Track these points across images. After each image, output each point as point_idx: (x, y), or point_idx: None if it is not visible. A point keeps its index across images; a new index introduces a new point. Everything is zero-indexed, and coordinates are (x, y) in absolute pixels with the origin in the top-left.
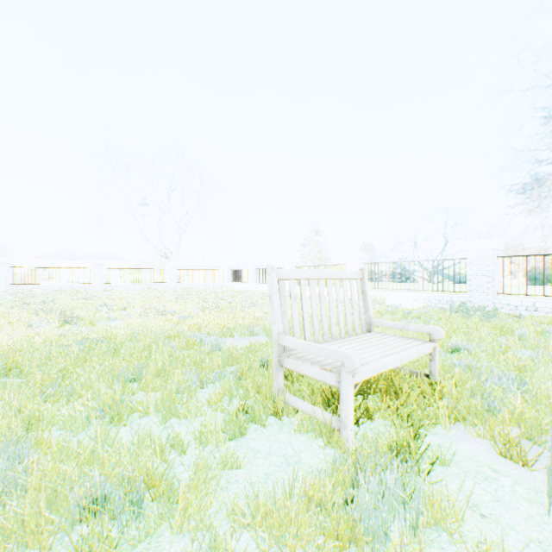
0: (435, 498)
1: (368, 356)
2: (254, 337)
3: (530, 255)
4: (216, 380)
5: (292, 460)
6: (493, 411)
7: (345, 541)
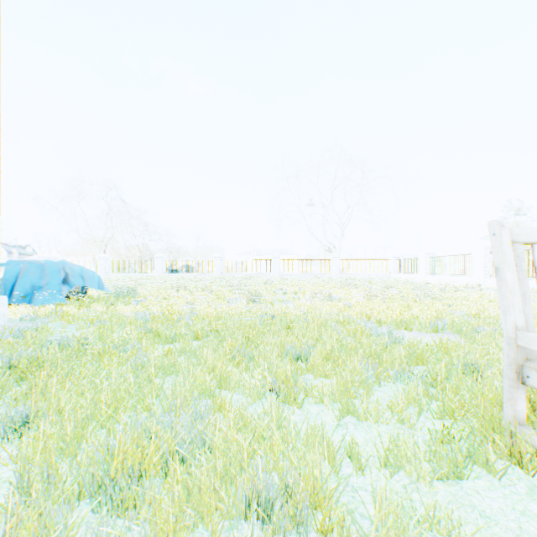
0: None
1: None
2: (439, 334)
3: None
4: (395, 380)
5: None
6: None
7: None
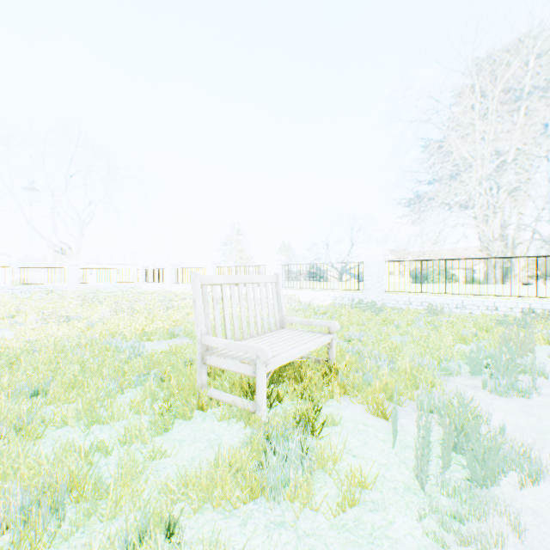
0: (322, 448)
1: (280, 349)
2: (176, 340)
3: (407, 260)
4: (137, 384)
5: (215, 443)
6: (370, 384)
7: (257, 491)
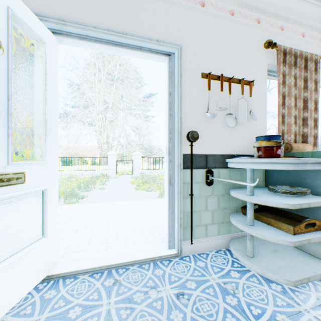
0: None
1: None
2: None
3: (61, 157)
4: None
5: None
6: None
7: None
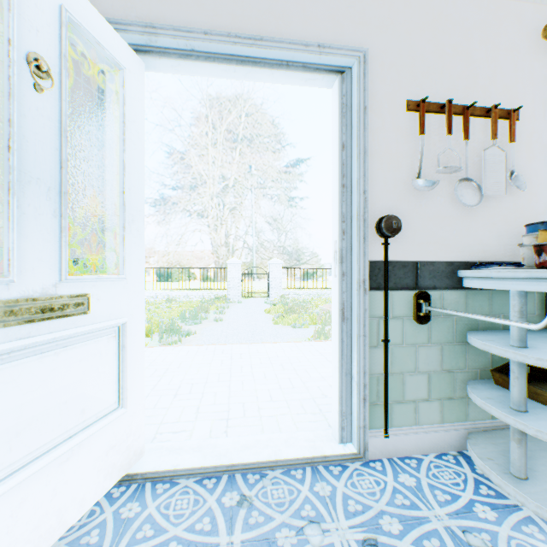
0: None
1: None
2: None
3: (156, 268)
4: None
5: None
6: None
7: None
